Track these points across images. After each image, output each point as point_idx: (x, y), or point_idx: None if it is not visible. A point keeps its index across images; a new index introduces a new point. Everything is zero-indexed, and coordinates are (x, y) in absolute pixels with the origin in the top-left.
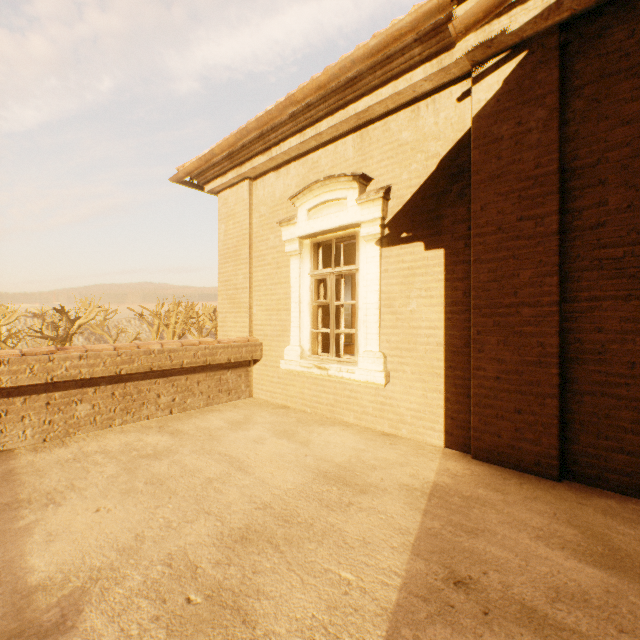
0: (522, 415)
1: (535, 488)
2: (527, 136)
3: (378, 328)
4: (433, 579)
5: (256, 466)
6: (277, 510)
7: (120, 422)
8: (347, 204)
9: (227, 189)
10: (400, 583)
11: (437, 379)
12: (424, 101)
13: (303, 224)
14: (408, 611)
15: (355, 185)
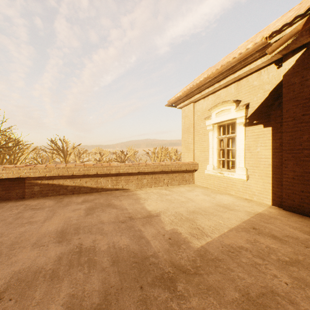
0: (303, 193)
1: (305, 219)
2: (306, 82)
3: (244, 158)
4: (246, 226)
5: (196, 200)
6: (202, 209)
7: (153, 186)
8: (231, 111)
9: (185, 106)
10: (236, 225)
11: (268, 178)
12: (263, 69)
13: (214, 119)
14: (236, 229)
15: (234, 104)
